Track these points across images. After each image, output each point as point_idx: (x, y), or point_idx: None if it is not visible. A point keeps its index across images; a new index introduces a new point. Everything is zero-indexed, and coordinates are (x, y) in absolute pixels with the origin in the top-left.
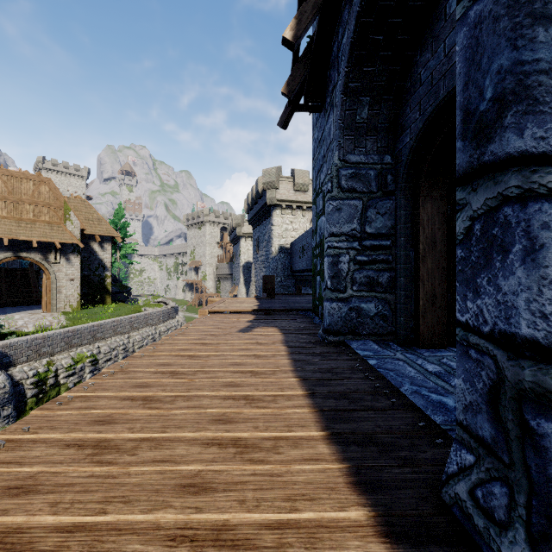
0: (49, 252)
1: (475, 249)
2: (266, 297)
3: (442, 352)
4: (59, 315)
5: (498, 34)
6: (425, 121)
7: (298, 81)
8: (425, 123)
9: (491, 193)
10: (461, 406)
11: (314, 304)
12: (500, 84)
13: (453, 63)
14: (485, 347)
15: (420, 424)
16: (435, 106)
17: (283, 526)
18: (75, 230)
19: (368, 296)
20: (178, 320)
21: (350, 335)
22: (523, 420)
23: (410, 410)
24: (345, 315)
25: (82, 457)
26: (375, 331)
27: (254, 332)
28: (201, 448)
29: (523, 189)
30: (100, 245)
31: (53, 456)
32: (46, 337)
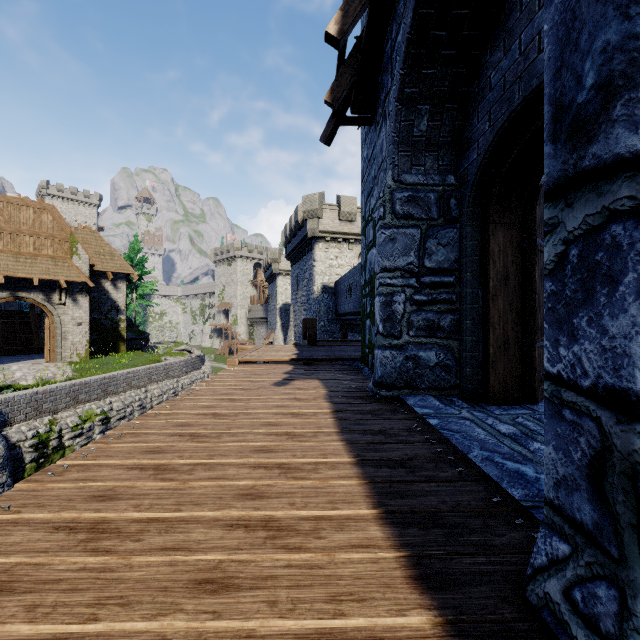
0: (53, 291)
1: (571, 281)
2: (307, 345)
3: (516, 409)
4: (64, 365)
5: (604, 2)
6: (497, 132)
7: (345, 87)
8: (497, 135)
9: (593, 208)
10: (550, 481)
11: (363, 352)
12: (606, 65)
13: (530, 62)
14: (584, 406)
15: (494, 500)
16: (509, 114)
17: (325, 637)
18: (83, 266)
19: (428, 342)
20: (205, 371)
21: (406, 390)
22: (639, 503)
23: (482, 481)
24: (400, 365)
25: (73, 544)
26: (436, 384)
27: (292, 385)
28: (223, 532)
29: (639, 200)
30: (113, 283)
31: (37, 543)
32: (48, 392)
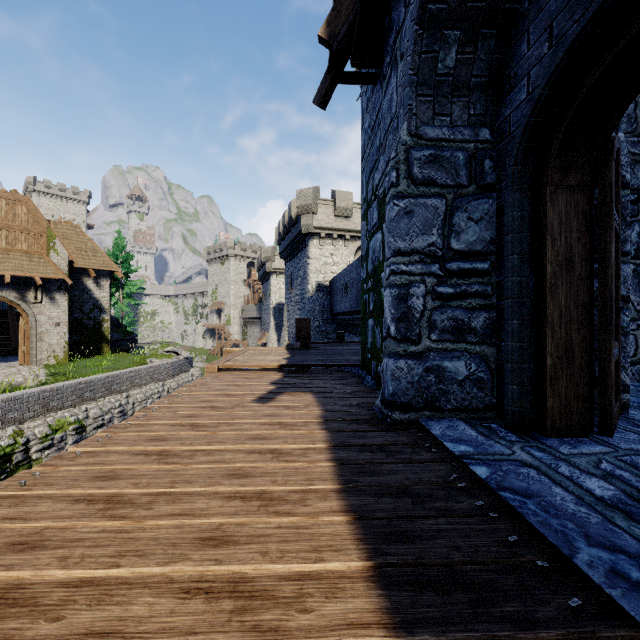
0: (27, 289)
1: None
2: (300, 347)
3: (587, 445)
4: (38, 368)
5: None
6: (571, 42)
7: (345, 18)
8: (570, 48)
9: None
10: None
11: (364, 357)
12: None
13: None
14: None
15: None
16: (599, 6)
17: None
18: (61, 262)
19: (455, 349)
20: (193, 374)
21: (427, 411)
22: None
23: (625, 633)
24: (419, 379)
25: None
26: (466, 404)
27: (278, 402)
28: None
29: None
30: (95, 281)
31: None
32: (12, 399)
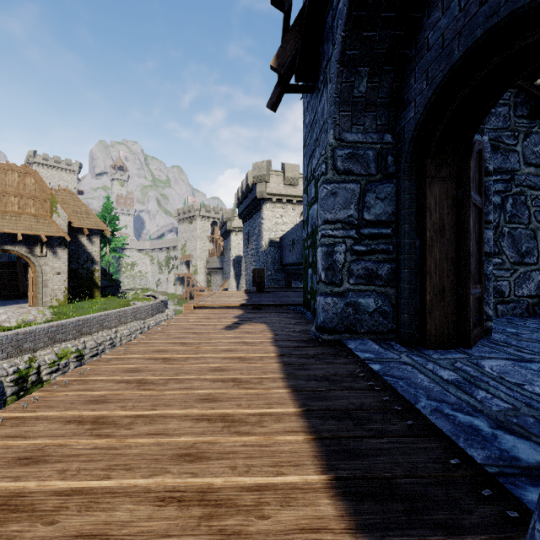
0: (35, 245)
1: None
2: (256, 291)
3: (452, 353)
4: (44, 309)
5: None
6: (436, 87)
7: (289, 53)
8: (436, 91)
9: None
10: None
11: (305, 298)
12: None
13: (471, 16)
14: None
15: (453, 462)
16: (450, 68)
17: None
18: (62, 223)
19: (367, 290)
20: (168, 314)
21: (347, 334)
22: None
23: (433, 435)
24: (341, 311)
25: None
26: (374, 329)
27: (241, 329)
28: (152, 509)
29: None
30: (88, 238)
31: None
32: (28, 332)
